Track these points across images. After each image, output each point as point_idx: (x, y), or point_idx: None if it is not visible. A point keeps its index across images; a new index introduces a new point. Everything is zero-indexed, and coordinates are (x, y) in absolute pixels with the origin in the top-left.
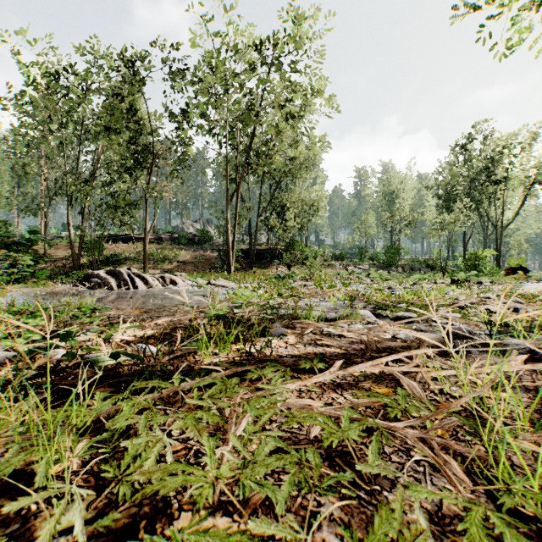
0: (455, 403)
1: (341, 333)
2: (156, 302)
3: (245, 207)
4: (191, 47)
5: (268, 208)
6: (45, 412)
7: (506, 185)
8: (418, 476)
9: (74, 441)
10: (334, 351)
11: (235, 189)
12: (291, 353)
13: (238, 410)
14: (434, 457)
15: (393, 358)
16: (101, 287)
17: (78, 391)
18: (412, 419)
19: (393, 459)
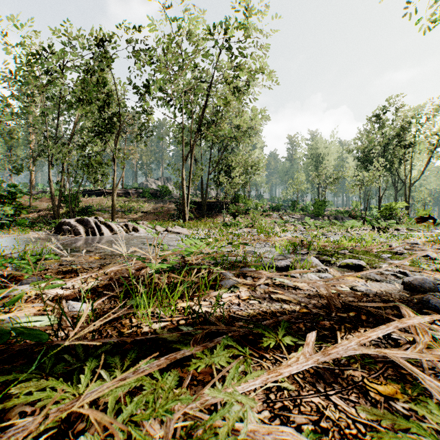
0: None
1: (295, 284)
2: (114, 248)
3: (197, 167)
4: (152, 31)
5: (216, 168)
6: None
7: (414, 148)
8: None
9: None
10: (294, 310)
11: (189, 150)
12: (245, 313)
13: None
14: None
15: (384, 332)
16: (71, 234)
17: None
18: None
19: None
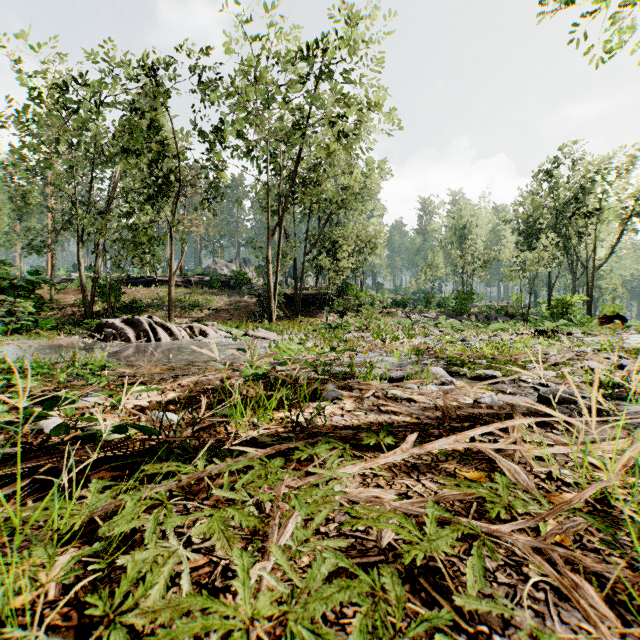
0: (577, 497)
1: (410, 396)
2: (181, 357)
3: (289, 244)
4: (225, 53)
5: (316, 246)
6: (13, 513)
7: (599, 217)
8: (539, 607)
9: (51, 557)
10: (404, 420)
11: (278, 222)
12: (349, 423)
13: (282, 506)
14: (558, 578)
15: (483, 431)
16: (116, 339)
17: (62, 483)
18: (521, 520)
19: (499, 579)
